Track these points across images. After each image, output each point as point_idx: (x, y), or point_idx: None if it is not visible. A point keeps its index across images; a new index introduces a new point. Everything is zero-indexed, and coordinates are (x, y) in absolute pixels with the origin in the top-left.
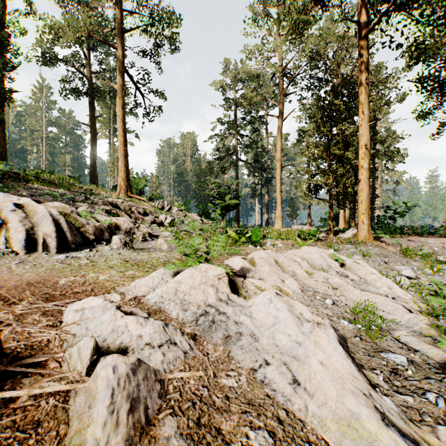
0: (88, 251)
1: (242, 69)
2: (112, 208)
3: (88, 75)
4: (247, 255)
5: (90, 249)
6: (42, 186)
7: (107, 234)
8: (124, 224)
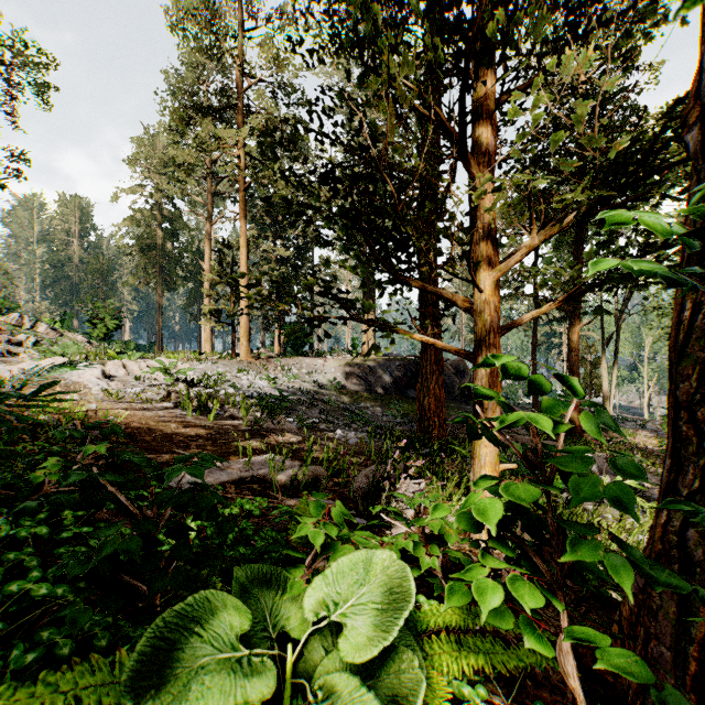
0: None
1: None
2: None
3: None
4: None
5: None
6: None
7: None
8: None
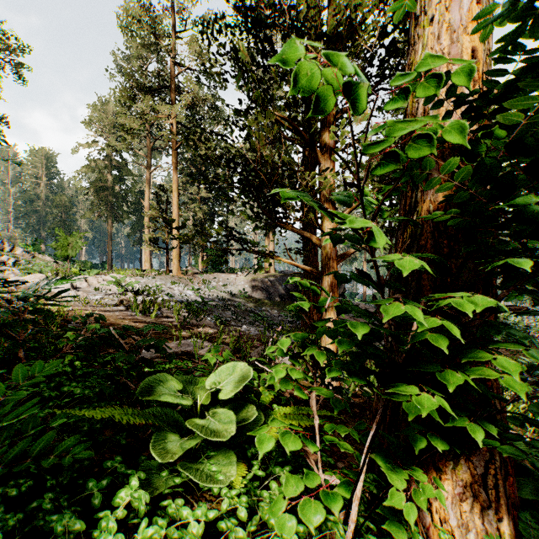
0: None
1: None
2: None
3: None
4: None
5: None
6: None
7: None
8: None
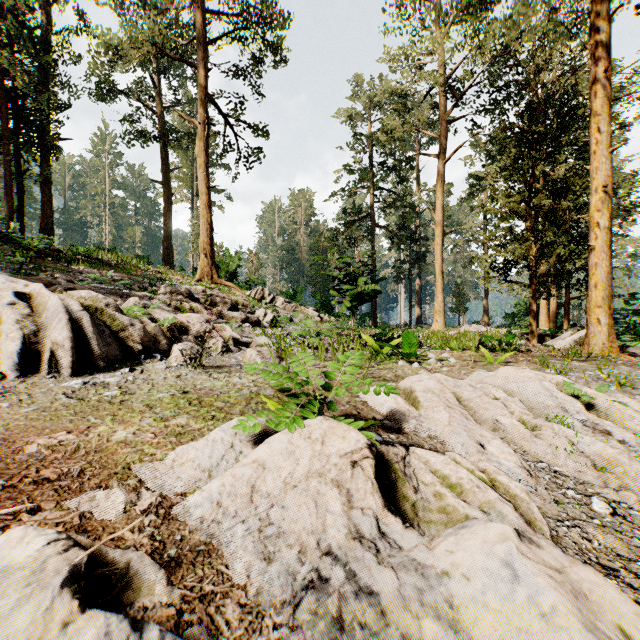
0: (126, 372)
1: (381, 89)
2: (184, 299)
3: (160, 112)
4: (397, 380)
5: (130, 367)
6: (90, 268)
7: (165, 341)
8: (194, 324)
